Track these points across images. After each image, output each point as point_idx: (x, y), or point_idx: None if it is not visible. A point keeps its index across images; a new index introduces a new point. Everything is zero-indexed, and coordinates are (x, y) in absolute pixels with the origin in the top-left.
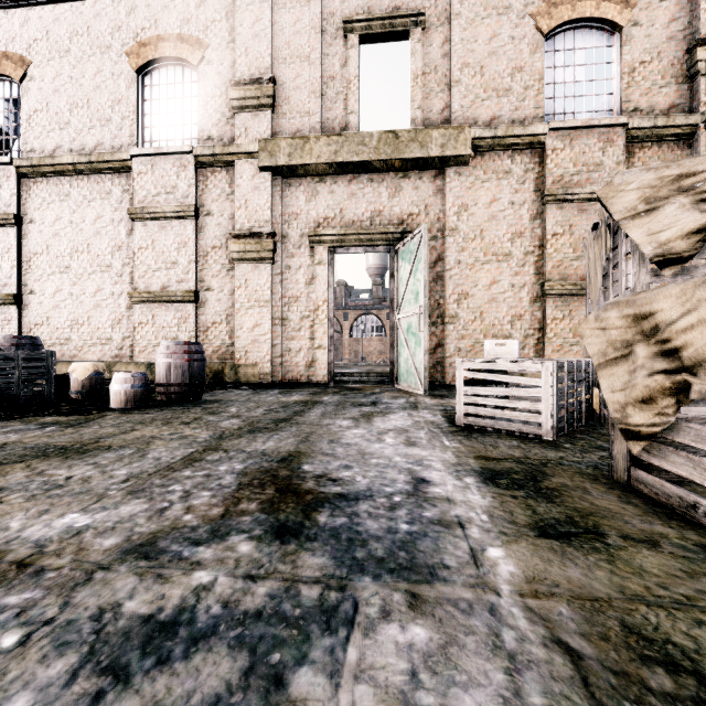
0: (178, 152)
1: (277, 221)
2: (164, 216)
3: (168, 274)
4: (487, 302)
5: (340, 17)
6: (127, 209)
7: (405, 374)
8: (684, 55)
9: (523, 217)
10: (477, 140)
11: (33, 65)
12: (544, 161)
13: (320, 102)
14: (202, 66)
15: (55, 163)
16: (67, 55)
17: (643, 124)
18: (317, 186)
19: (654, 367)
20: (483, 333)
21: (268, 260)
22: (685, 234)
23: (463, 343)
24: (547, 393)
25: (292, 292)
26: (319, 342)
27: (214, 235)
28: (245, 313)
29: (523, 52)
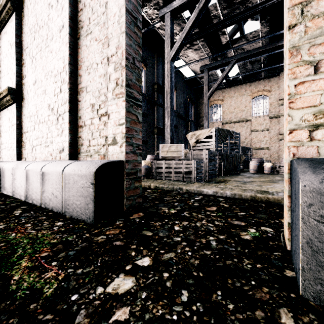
0: (264, 116)
1: None
2: (260, 131)
3: (260, 143)
4: None
5: None
6: (250, 130)
7: None
8: None
9: None
10: None
11: (225, 101)
12: None
13: None
14: (269, 96)
15: (232, 121)
16: (233, 97)
17: None
18: None
19: None
20: None
21: None
22: None
23: None
24: None
25: None
26: None
27: (273, 134)
28: (283, 152)
29: None
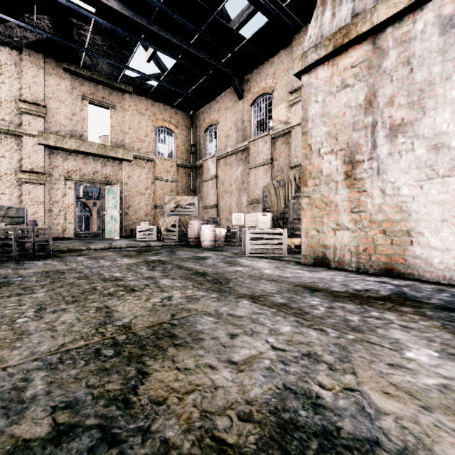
0: None
1: (47, 167)
2: None
3: None
4: (137, 209)
5: (79, 90)
6: None
7: (110, 233)
8: (190, 146)
9: (149, 183)
10: (134, 155)
11: None
12: (155, 167)
13: (70, 122)
14: None
15: None
16: None
17: (180, 163)
18: (68, 156)
19: (165, 226)
20: (136, 219)
21: (43, 184)
22: (174, 207)
23: (130, 222)
24: (155, 232)
25: (55, 199)
26: (69, 221)
27: (6, 168)
28: (29, 207)
29: (149, 130)
